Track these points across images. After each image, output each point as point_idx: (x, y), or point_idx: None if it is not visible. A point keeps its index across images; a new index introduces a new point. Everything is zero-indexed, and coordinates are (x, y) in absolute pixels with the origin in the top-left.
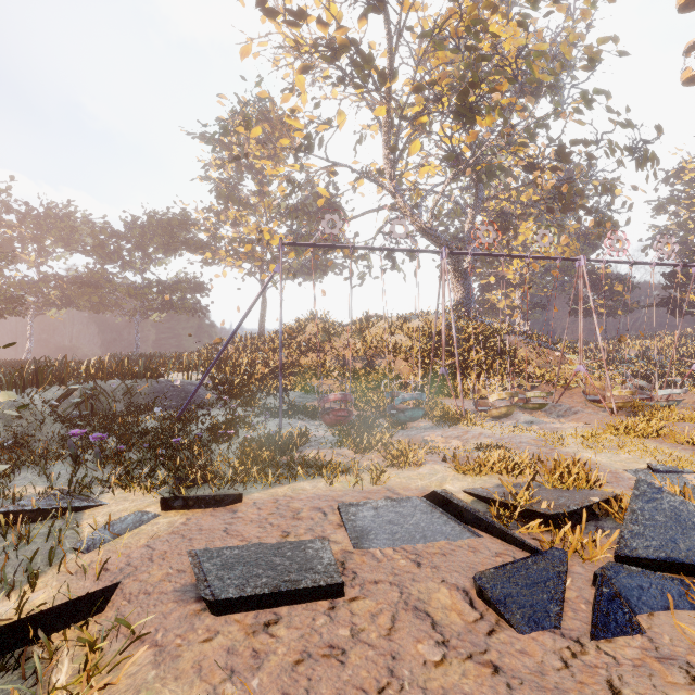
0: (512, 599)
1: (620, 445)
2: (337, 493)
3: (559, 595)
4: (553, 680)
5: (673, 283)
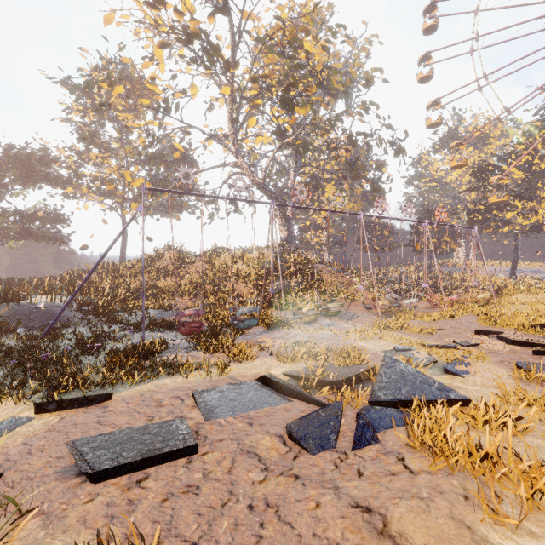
0: (309, 436)
1: (380, 336)
2: (191, 384)
3: (336, 429)
4: (328, 476)
5: (416, 232)
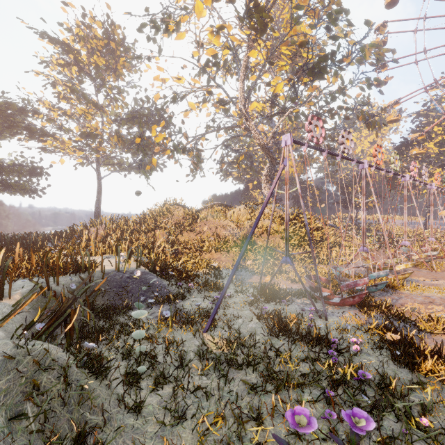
0: None
1: None
2: None
3: None
4: None
5: (344, 192)
